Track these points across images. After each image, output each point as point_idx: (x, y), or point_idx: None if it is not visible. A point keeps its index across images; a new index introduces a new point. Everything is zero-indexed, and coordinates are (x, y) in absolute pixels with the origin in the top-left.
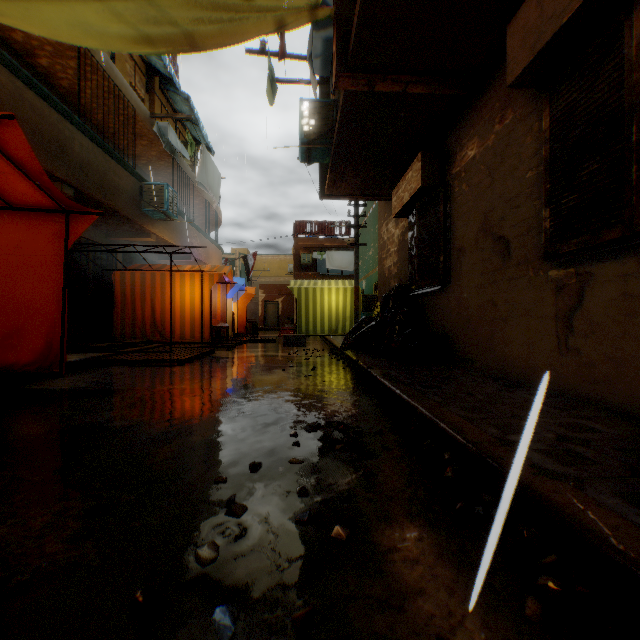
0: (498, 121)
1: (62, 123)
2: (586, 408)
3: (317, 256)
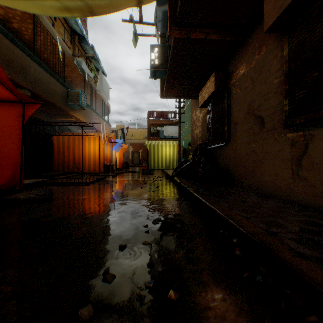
0: (257, 53)
1: (24, 57)
2: (311, 210)
3: (159, 129)
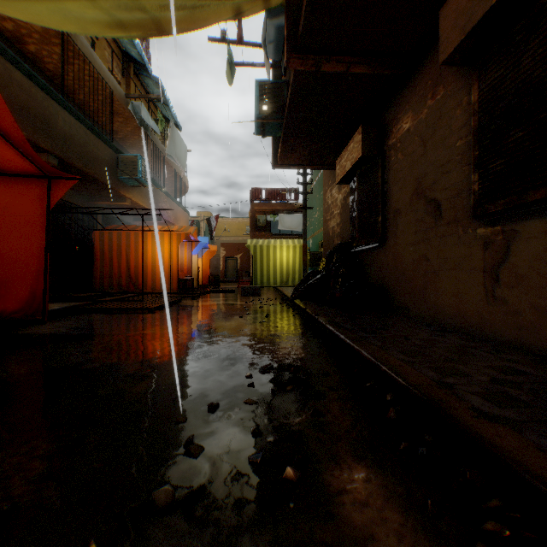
0: (430, 97)
1: (47, 101)
2: (513, 352)
3: (270, 218)
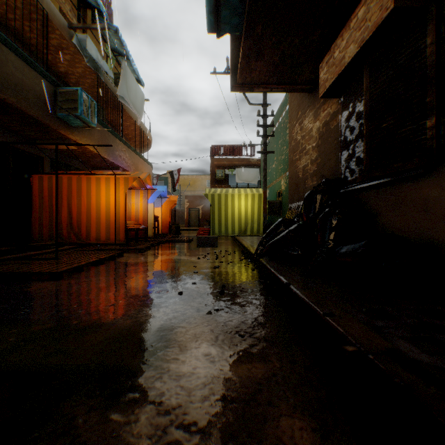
0: None
1: None
2: None
3: (228, 172)
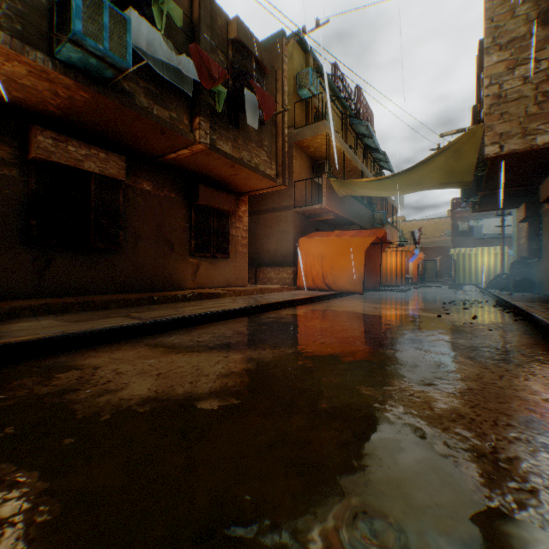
0: None
1: (358, 205)
2: None
3: (472, 224)
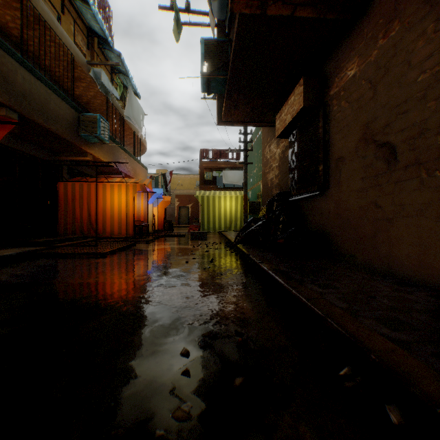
0: (381, 36)
1: (5, 58)
2: None
3: (216, 174)
